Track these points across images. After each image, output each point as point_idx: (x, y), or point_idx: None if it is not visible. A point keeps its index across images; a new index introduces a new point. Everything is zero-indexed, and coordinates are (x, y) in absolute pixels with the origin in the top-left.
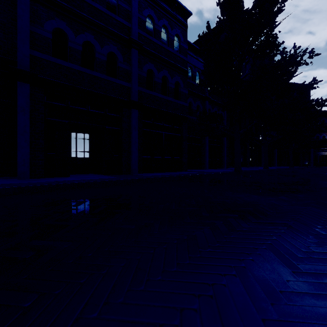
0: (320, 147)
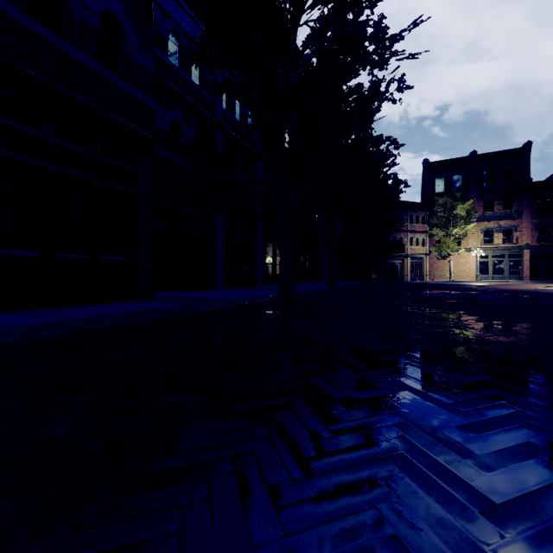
0: (392, 252)
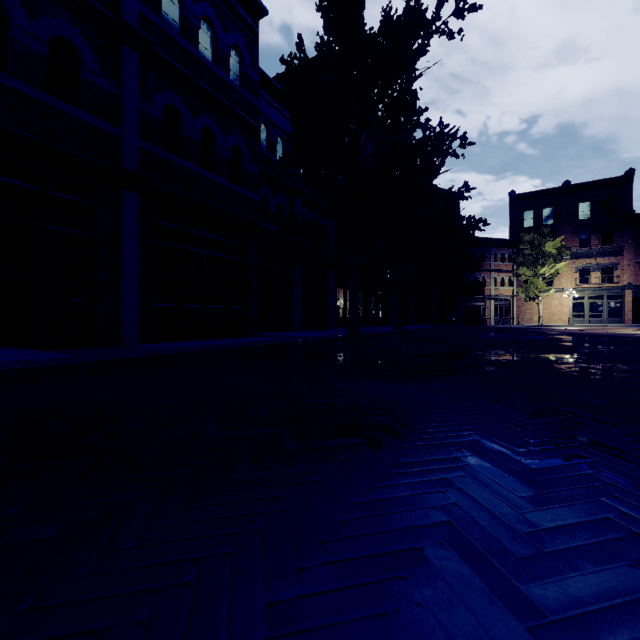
0: (472, 294)
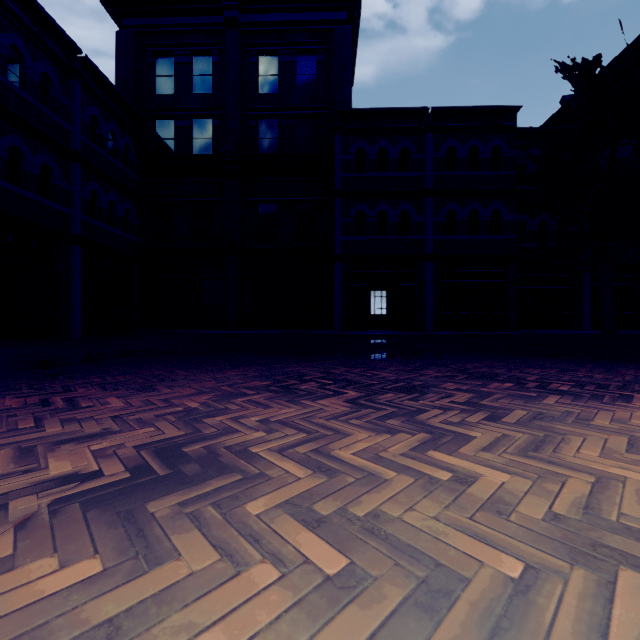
0: None
